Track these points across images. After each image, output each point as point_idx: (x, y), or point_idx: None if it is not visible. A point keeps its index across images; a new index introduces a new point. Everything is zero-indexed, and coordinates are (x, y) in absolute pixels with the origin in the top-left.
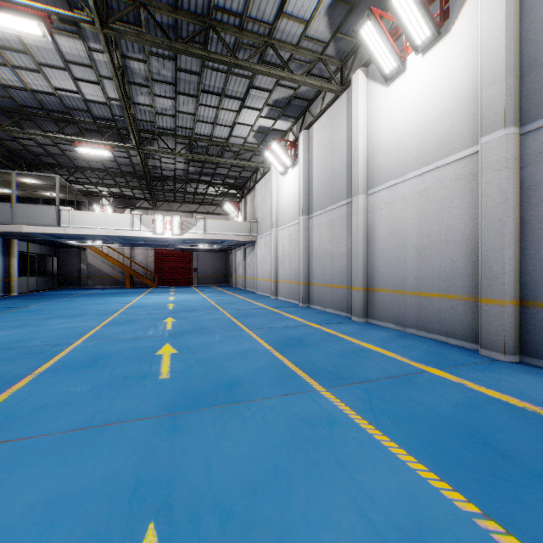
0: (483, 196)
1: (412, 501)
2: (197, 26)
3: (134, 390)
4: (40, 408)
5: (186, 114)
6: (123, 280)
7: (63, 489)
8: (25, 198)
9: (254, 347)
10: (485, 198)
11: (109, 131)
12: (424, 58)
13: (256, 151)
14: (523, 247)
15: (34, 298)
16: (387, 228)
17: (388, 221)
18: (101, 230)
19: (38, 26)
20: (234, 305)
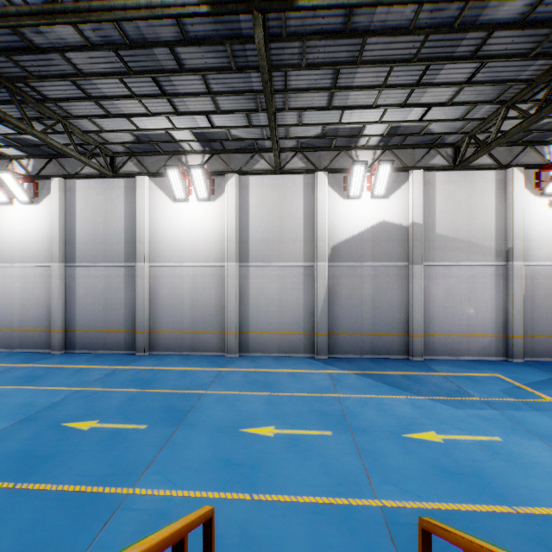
0: (52, 287)
1: (3, 391)
2: None
3: None
4: None
5: None
6: None
7: None
8: None
9: None
10: (53, 288)
11: None
12: (26, 207)
13: None
14: (67, 309)
15: None
16: (1, 291)
17: (2, 287)
18: None
19: None
20: None
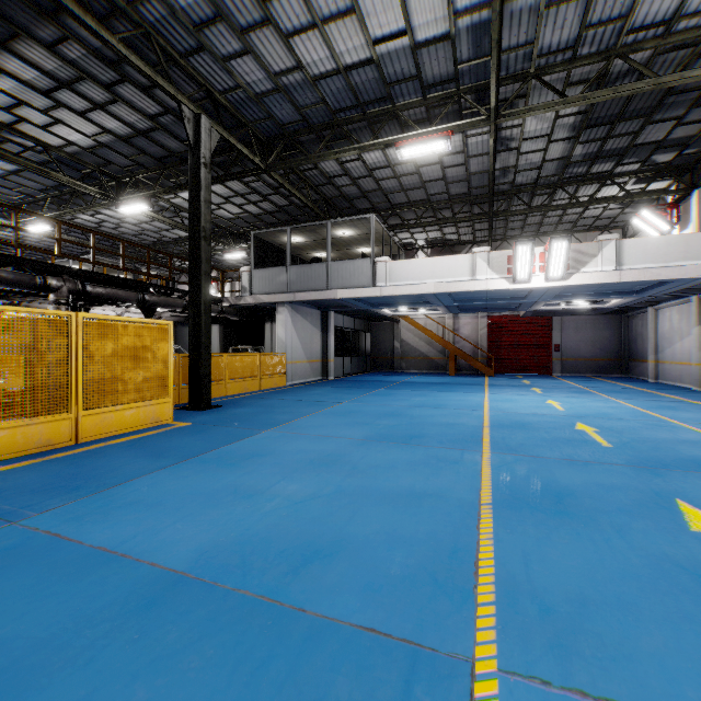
0: None
1: None
2: None
3: None
4: None
5: None
6: (443, 363)
7: None
8: None
9: None
10: None
11: (446, 106)
12: None
13: None
14: None
15: (347, 385)
16: None
17: None
18: (426, 285)
19: None
20: None
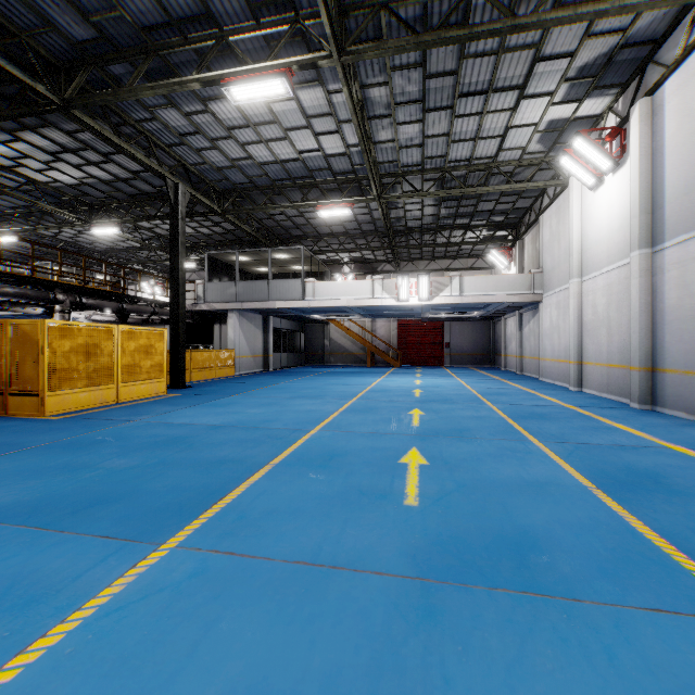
0: None
1: None
2: (453, 0)
3: (370, 516)
4: (268, 514)
5: (436, 138)
6: (364, 357)
7: (271, 671)
8: (279, 275)
9: (554, 476)
10: None
11: (349, 186)
12: None
13: (542, 163)
14: None
15: (284, 374)
16: None
17: None
18: (341, 301)
19: (281, 83)
20: (507, 398)
